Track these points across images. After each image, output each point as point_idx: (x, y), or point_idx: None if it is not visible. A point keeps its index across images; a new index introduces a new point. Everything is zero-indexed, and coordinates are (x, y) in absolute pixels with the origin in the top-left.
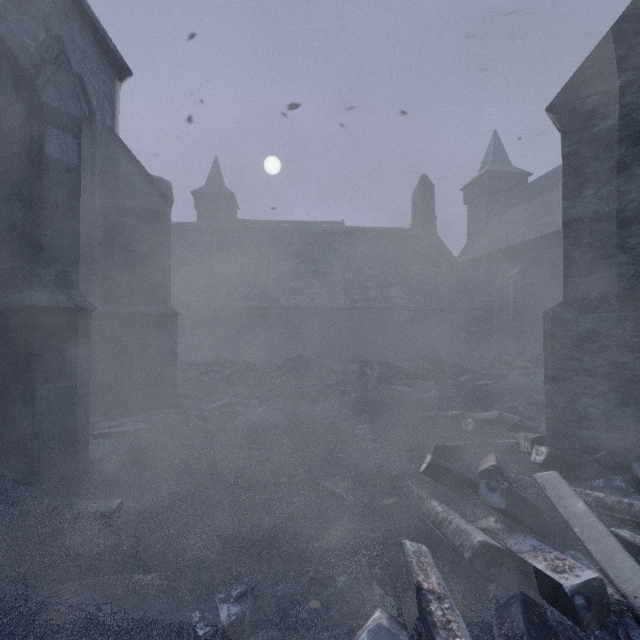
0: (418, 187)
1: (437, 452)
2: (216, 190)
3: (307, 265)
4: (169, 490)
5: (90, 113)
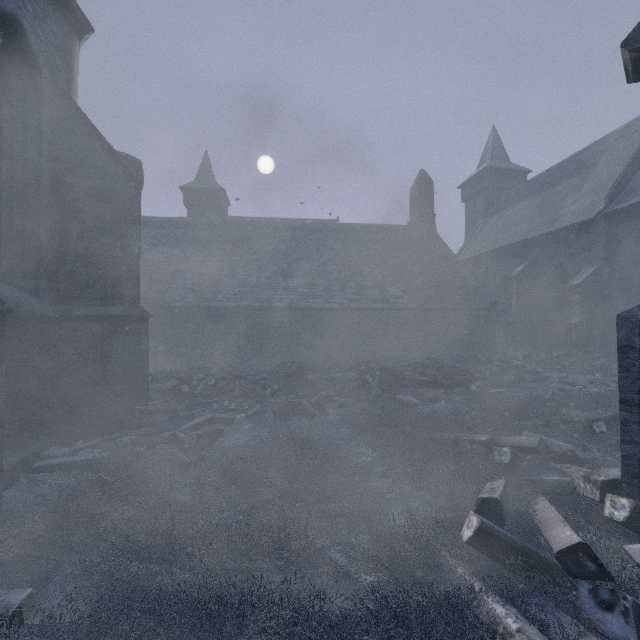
0: (416, 182)
1: (481, 507)
2: (206, 185)
3: (301, 263)
4: (108, 566)
5: (34, 68)
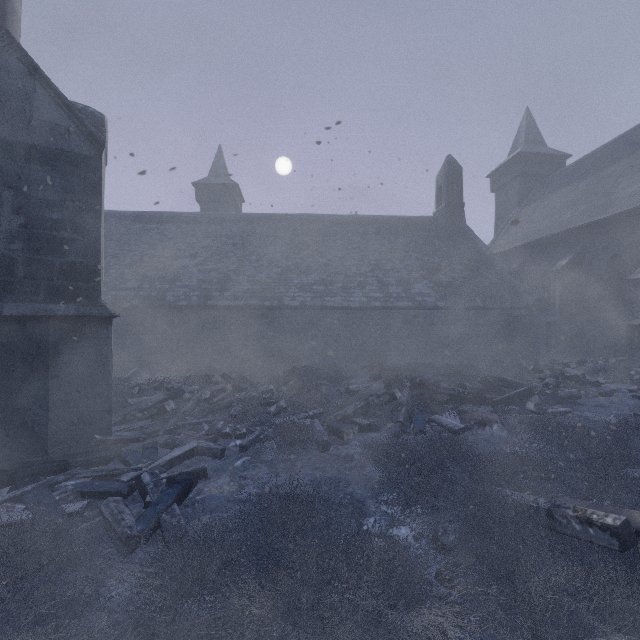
0: (443, 169)
1: None
2: (219, 181)
3: (316, 258)
4: None
5: None
